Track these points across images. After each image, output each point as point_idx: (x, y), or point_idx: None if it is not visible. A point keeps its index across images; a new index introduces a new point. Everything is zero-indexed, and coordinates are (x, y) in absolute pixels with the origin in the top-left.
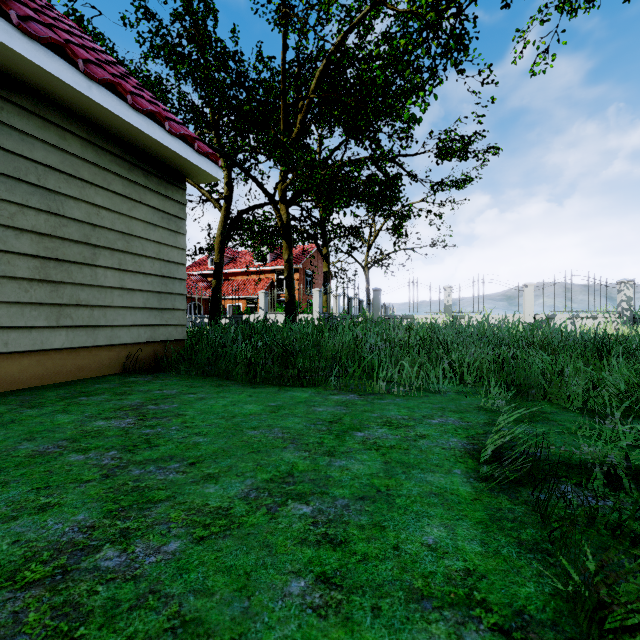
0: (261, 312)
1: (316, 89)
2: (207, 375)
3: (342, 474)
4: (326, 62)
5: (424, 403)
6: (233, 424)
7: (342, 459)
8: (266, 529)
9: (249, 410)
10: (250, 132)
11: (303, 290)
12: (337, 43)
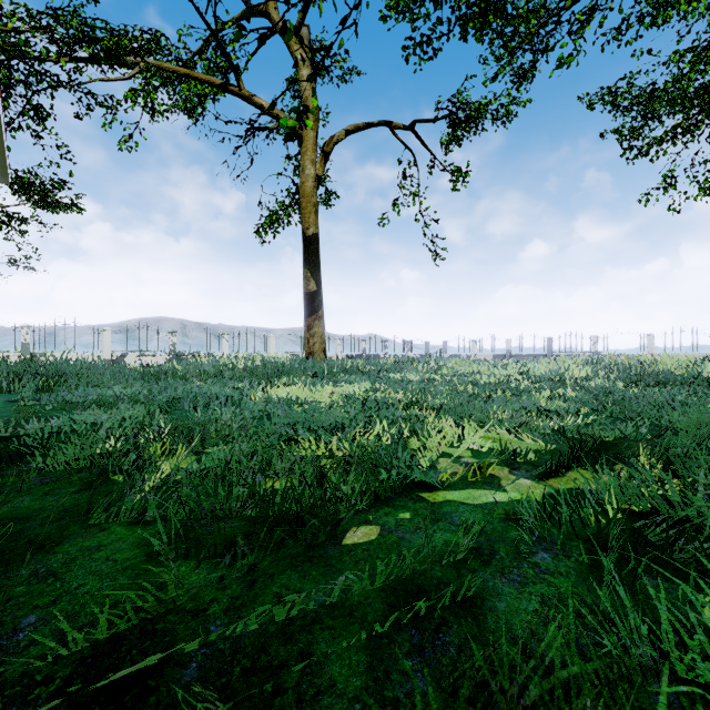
0: None
1: None
2: None
3: None
4: None
5: None
6: None
7: None
8: None
9: None
10: None
11: None
12: None
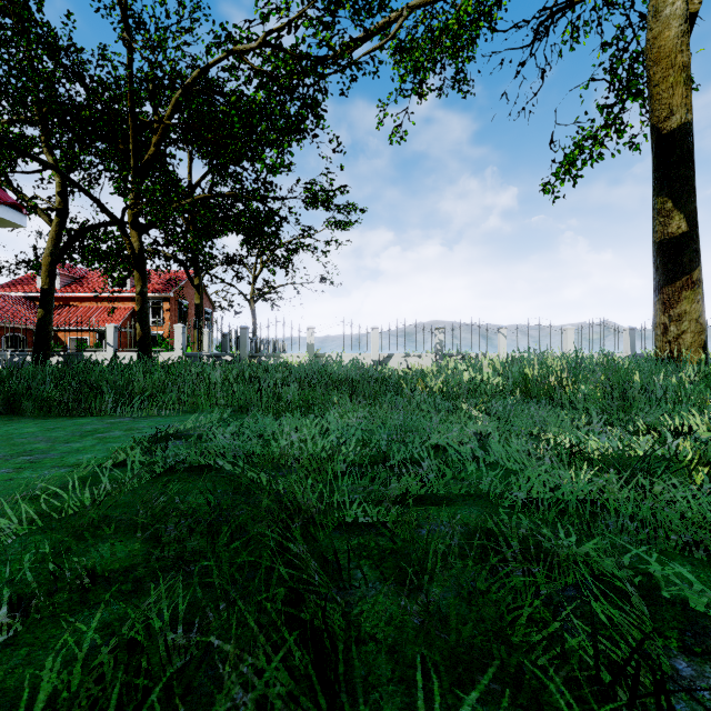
0: (109, 349)
1: (173, 115)
2: (2, 414)
3: (65, 448)
4: (183, 92)
5: (174, 419)
6: (7, 438)
7: (72, 444)
8: (0, 463)
9: (28, 431)
10: (92, 140)
11: (175, 322)
12: (194, 77)
